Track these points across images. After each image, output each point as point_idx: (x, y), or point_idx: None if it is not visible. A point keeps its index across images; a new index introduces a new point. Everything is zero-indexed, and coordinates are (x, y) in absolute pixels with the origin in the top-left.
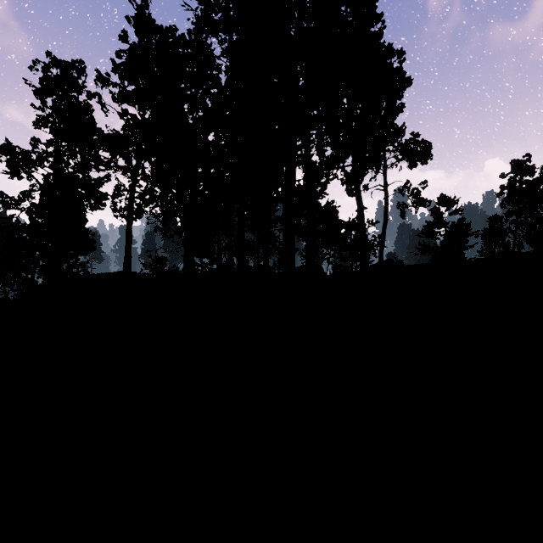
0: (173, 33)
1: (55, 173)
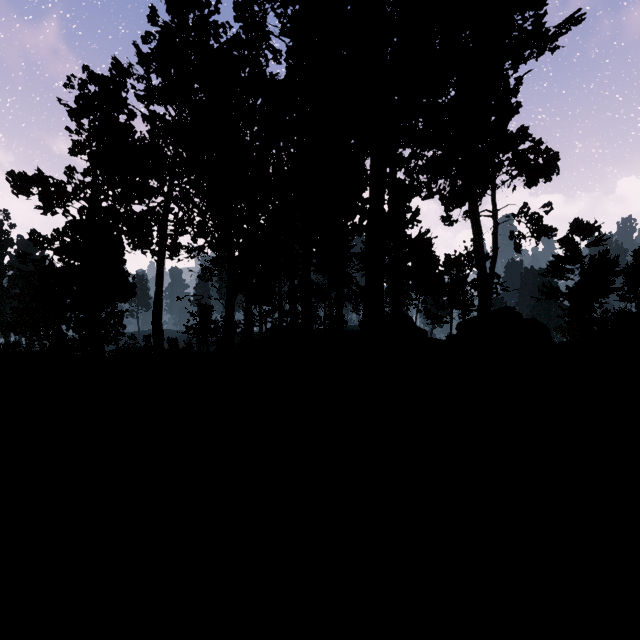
0: (216, 7)
1: (89, 206)
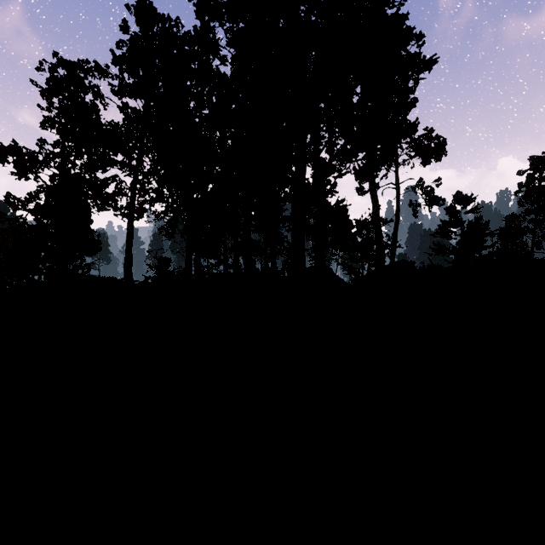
0: (176, 22)
1: (60, 173)
